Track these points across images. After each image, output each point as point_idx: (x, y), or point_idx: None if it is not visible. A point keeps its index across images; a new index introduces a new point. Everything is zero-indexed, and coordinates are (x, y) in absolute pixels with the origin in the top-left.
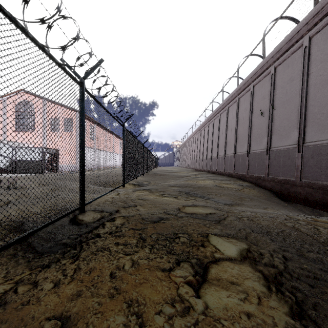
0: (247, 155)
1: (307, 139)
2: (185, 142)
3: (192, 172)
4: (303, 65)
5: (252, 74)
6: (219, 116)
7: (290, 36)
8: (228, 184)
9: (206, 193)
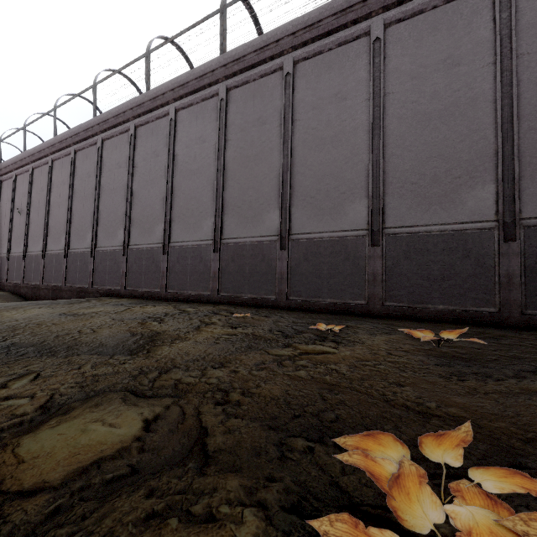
0: (7, 258)
1: (48, 247)
2: None
3: None
4: (49, 182)
5: (13, 162)
6: None
7: (39, 148)
8: None
9: None
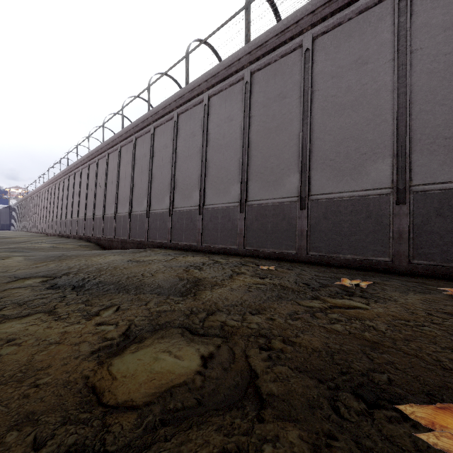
0: (93, 219)
1: (118, 211)
2: (33, 194)
3: (37, 238)
4: (118, 163)
5: (96, 150)
6: (74, 174)
7: (113, 139)
8: (67, 245)
9: (35, 250)
